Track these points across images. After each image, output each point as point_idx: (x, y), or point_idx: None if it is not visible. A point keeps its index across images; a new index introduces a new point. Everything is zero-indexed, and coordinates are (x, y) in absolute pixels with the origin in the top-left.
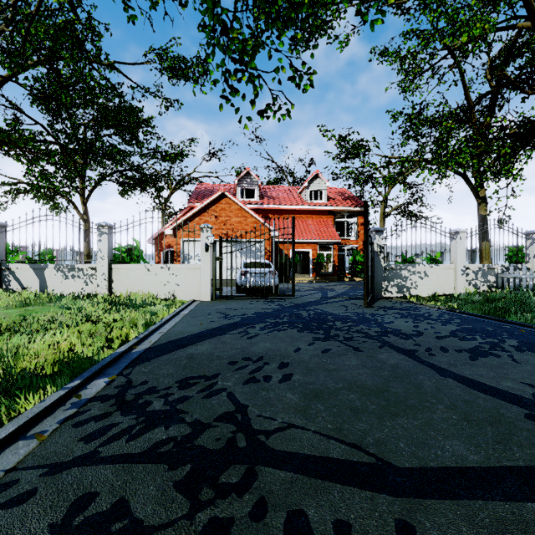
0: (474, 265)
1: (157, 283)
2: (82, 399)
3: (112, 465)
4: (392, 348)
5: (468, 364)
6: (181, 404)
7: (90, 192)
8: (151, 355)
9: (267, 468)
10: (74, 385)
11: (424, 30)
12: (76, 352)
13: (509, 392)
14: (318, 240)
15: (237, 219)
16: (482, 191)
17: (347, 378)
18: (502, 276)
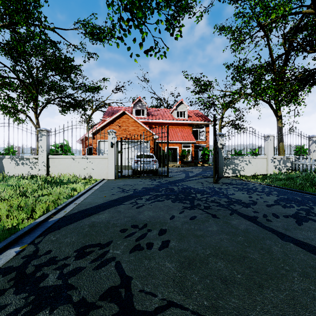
0: (278, 156)
1: (79, 168)
2: None
3: None
4: (239, 215)
5: (298, 228)
6: (73, 277)
7: (40, 111)
8: (62, 224)
9: None
10: None
11: (247, 12)
12: None
13: None
14: (182, 141)
15: (133, 128)
16: (280, 112)
17: (212, 244)
18: (295, 163)
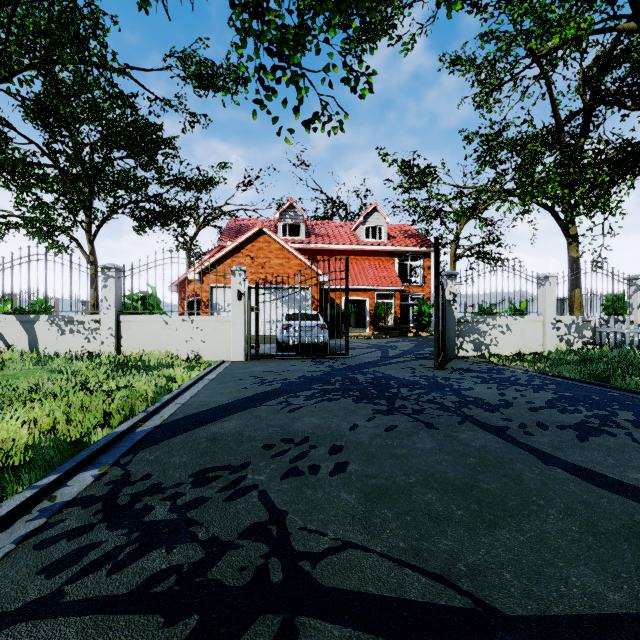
0: (566, 317)
1: (177, 340)
2: (56, 502)
3: (79, 617)
4: (476, 424)
5: (577, 446)
6: (194, 510)
7: (98, 228)
8: (161, 436)
9: (312, 620)
10: (48, 482)
11: (505, 31)
12: (57, 434)
13: (639, 488)
14: (377, 287)
15: (278, 261)
16: (573, 229)
17: (421, 468)
18: (601, 330)
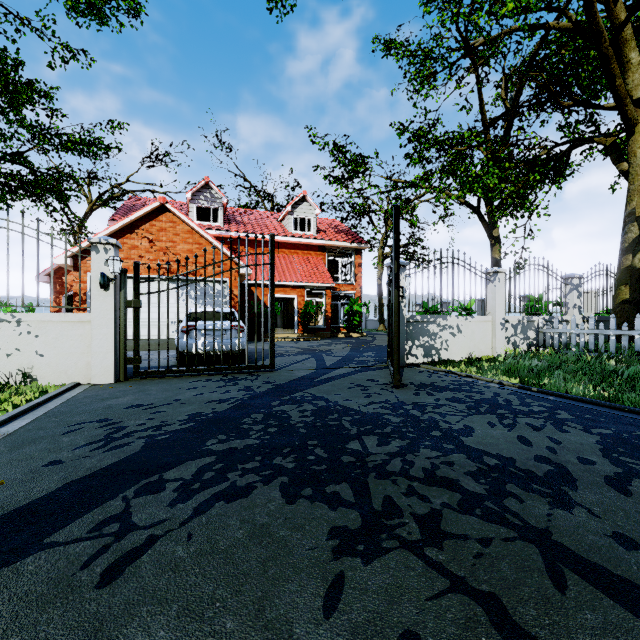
0: (513, 317)
1: None
2: None
3: None
4: (593, 580)
5: None
6: None
7: None
8: None
9: None
10: None
11: (448, 2)
12: None
13: None
14: (306, 283)
15: (187, 246)
16: (496, 230)
17: None
18: (545, 331)
